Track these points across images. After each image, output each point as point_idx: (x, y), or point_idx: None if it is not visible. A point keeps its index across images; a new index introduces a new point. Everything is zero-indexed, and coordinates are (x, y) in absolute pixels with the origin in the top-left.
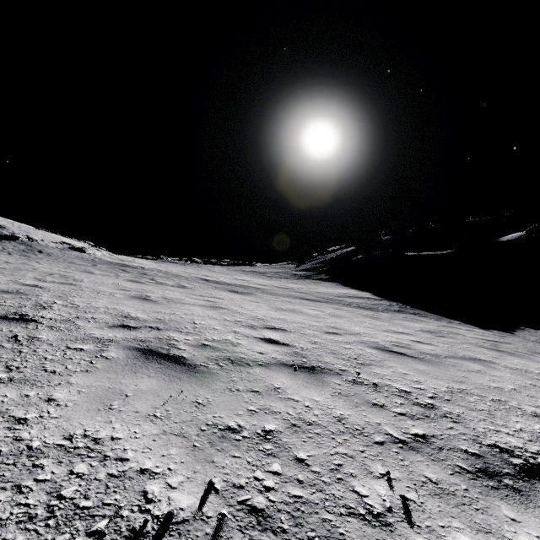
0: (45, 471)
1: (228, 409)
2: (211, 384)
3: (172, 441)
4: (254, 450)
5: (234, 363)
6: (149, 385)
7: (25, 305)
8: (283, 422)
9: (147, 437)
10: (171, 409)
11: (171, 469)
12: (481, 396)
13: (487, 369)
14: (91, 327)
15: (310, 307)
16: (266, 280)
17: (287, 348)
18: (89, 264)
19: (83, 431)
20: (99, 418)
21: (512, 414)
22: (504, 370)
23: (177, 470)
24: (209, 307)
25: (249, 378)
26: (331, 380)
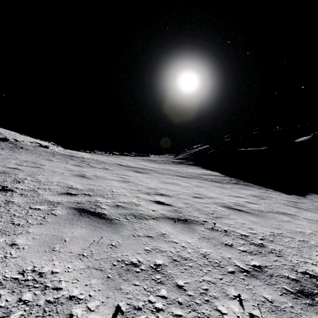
0: (1, 299)
1: (131, 249)
2: (121, 232)
3: (93, 274)
4: (148, 280)
5: (136, 217)
6: (81, 233)
7: (7, 180)
8: (168, 258)
9: (76, 271)
10: (94, 250)
11: (91, 295)
12: (292, 237)
13: (293, 219)
14: (47, 194)
15: (183, 181)
16: (156, 165)
17: (169, 207)
18: (50, 155)
19: (33, 267)
20: (44, 258)
21: (313, 250)
22: (303, 220)
23: (95, 296)
24: (122, 181)
25: (145, 227)
26: (197, 228)
